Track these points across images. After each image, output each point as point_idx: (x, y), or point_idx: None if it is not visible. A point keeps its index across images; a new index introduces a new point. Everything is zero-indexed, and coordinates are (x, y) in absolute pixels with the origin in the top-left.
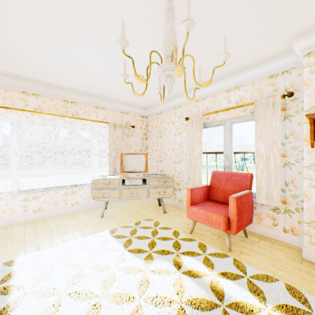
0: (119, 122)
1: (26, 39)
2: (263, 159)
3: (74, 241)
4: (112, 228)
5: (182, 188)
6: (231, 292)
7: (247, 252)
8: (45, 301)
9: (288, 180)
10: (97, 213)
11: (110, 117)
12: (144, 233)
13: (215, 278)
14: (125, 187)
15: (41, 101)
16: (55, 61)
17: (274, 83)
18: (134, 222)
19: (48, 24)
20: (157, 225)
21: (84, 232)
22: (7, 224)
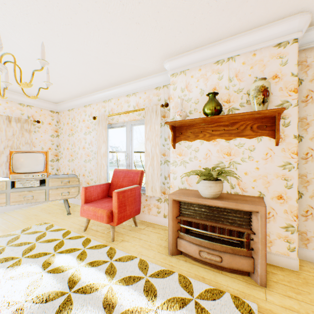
0: (18, 115)
1: None
2: (150, 157)
3: None
4: None
5: None
6: (88, 277)
7: (128, 239)
8: None
9: (166, 175)
10: None
11: (3, 109)
12: (28, 239)
13: (80, 269)
14: (16, 191)
15: None
16: None
17: (159, 94)
18: (23, 228)
19: None
20: (51, 228)
21: None
22: None
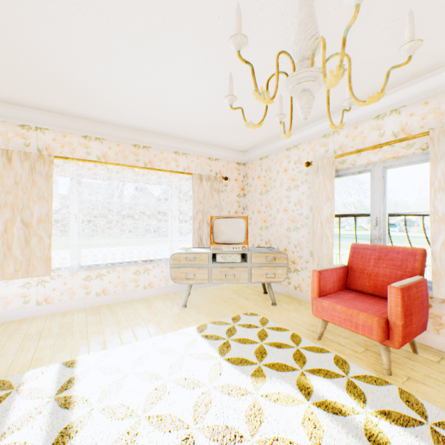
0: (207, 172)
1: (90, 63)
2: None
3: (149, 339)
4: (200, 323)
5: (300, 269)
6: None
7: (420, 379)
8: (116, 425)
9: None
10: (177, 300)
11: (195, 166)
12: (246, 334)
13: (372, 420)
14: (217, 265)
15: (105, 147)
16: (125, 90)
17: None
18: (229, 316)
19: (119, 39)
20: (265, 323)
21: (162, 327)
22: (65, 310)
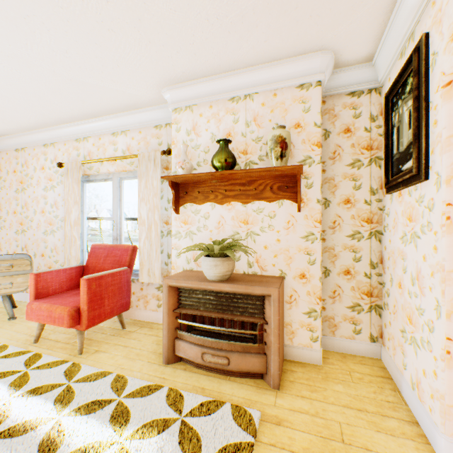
0: None
1: None
2: (146, 227)
3: None
4: None
5: None
6: (24, 413)
7: (107, 348)
8: None
9: (171, 251)
10: None
11: None
12: None
13: (12, 402)
14: None
15: None
16: None
17: (160, 135)
18: None
19: None
20: None
21: None
22: None
